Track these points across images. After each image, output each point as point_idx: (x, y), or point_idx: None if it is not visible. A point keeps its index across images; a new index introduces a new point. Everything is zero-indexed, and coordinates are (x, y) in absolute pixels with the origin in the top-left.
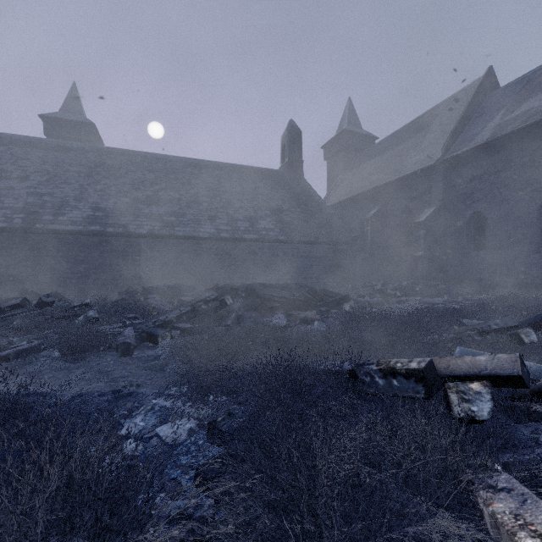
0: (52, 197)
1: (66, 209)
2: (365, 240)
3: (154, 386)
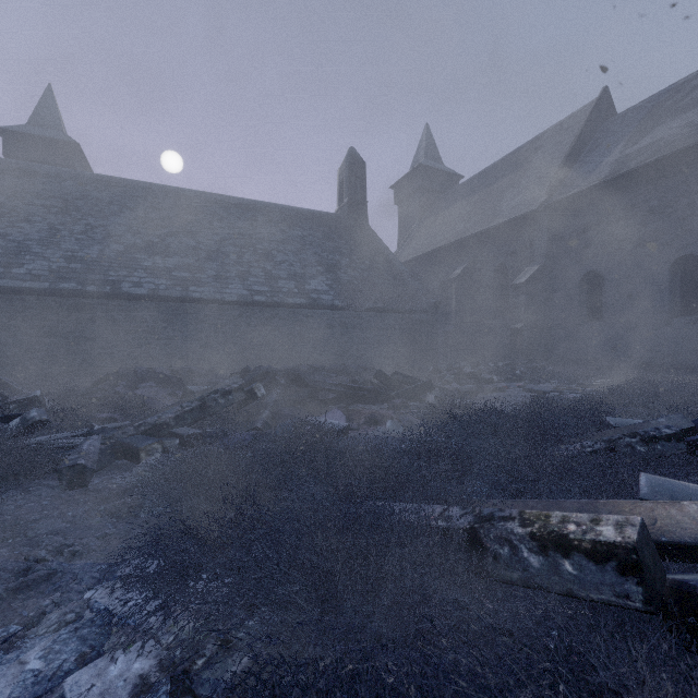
0: (5, 240)
1: (25, 258)
2: (448, 308)
3: (103, 555)
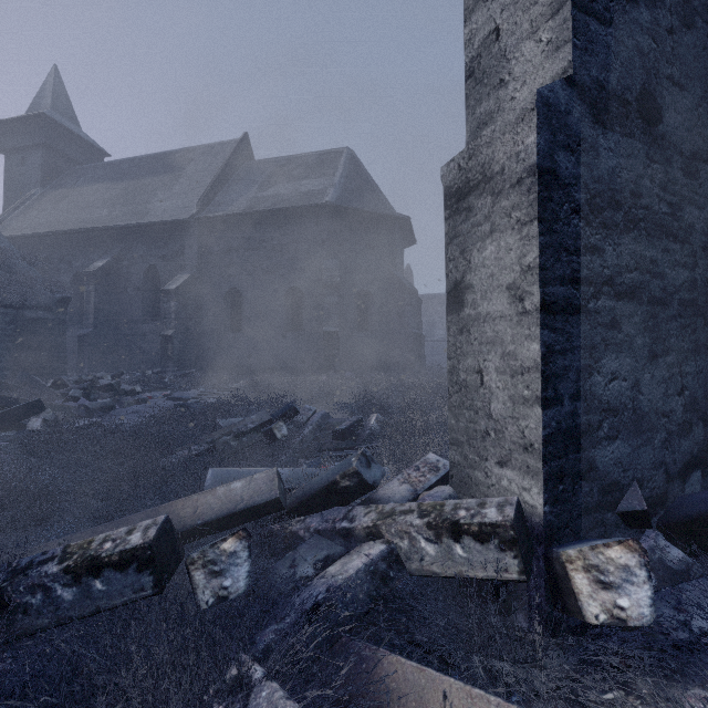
0: None
1: None
2: (85, 307)
3: None
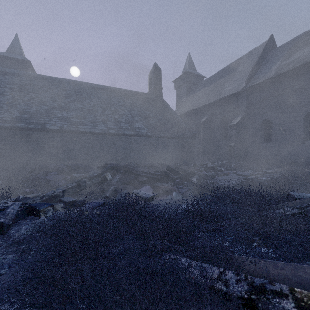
0: None
1: None
2: (199, 136)
3: None
